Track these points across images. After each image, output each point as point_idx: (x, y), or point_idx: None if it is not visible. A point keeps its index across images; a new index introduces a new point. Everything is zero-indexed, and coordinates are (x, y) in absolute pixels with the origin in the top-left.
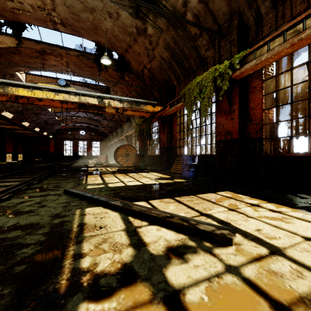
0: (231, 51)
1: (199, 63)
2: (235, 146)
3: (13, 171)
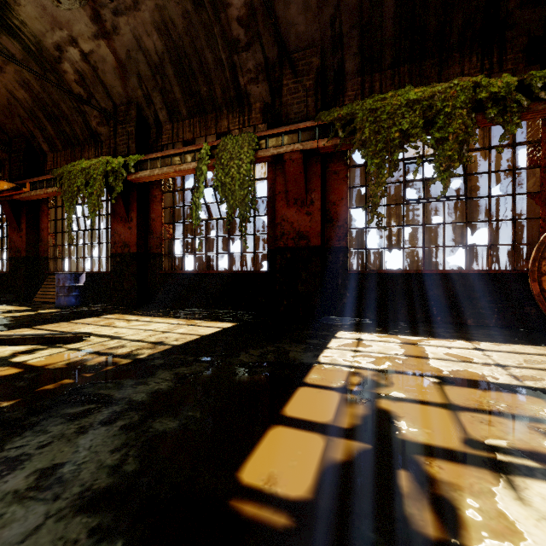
0: (129, 145)
1: (89, 136)
2: (133, 261)
3: None
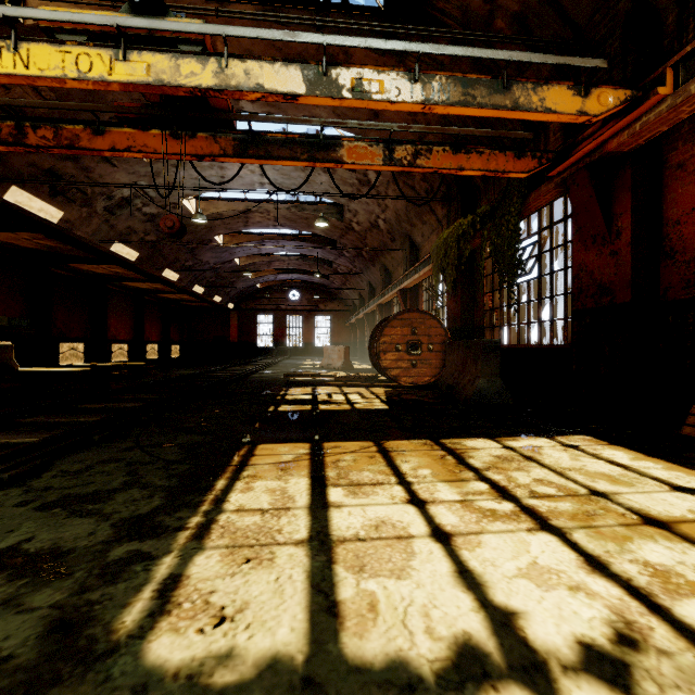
0: None
1: None
2: None
3: (74, 395)
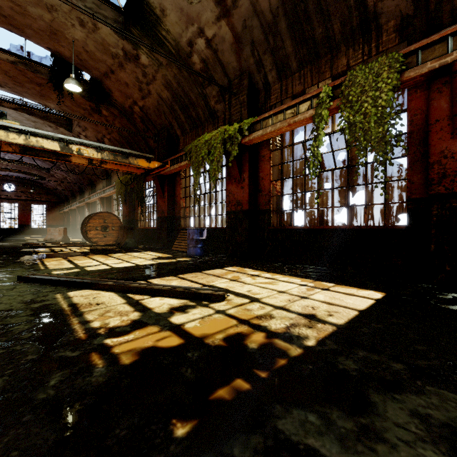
0: (242, 112)
1: (208, 115)
2: (245, 218)
3: None
